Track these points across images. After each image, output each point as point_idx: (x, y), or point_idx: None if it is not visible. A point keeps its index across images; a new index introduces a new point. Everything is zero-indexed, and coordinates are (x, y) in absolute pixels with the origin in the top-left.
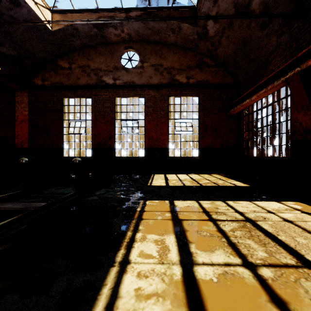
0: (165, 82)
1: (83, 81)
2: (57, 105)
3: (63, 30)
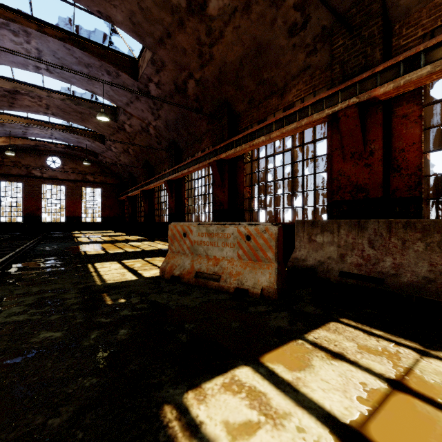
0: (80, 179)
1: (15, 172)
2: None
3: (7, 145)
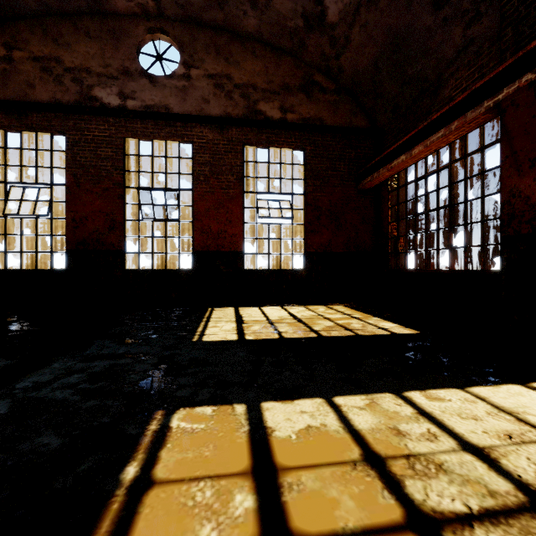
0: (237, 114)
1: (43, 94)
2: None
3: None
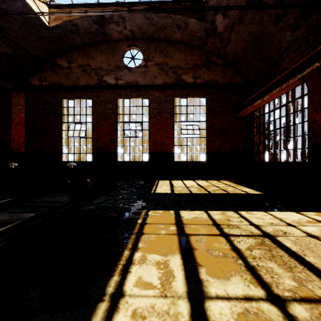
0: (170, 82)
1: (83, 82)
2: (55, 107)
3: (62, 27)
